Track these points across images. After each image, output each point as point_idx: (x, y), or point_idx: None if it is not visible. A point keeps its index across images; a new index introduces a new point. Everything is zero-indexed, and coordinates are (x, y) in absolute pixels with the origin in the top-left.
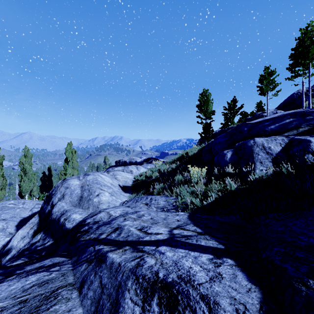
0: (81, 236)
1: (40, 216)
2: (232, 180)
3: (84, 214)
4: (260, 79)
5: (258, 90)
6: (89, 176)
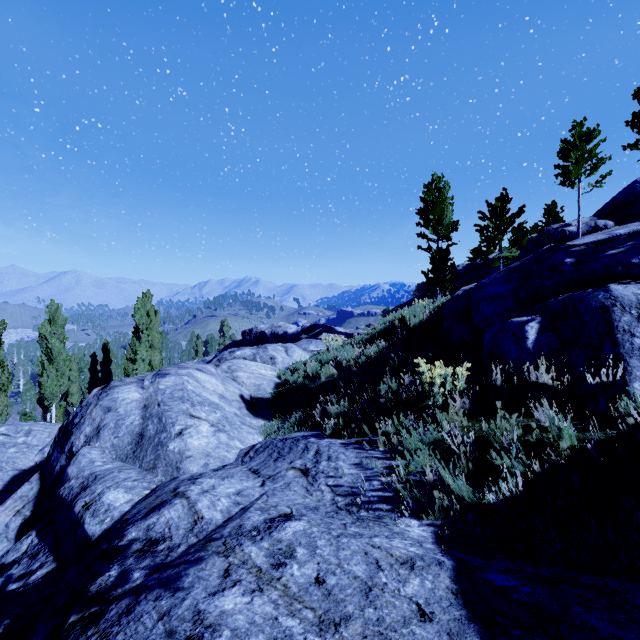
0: (71, 636)
1: (43, 479)
2: (551, 408)
3: (138, 490)
4: (562, 149)
5: (557, 175)
6: (165, 378)
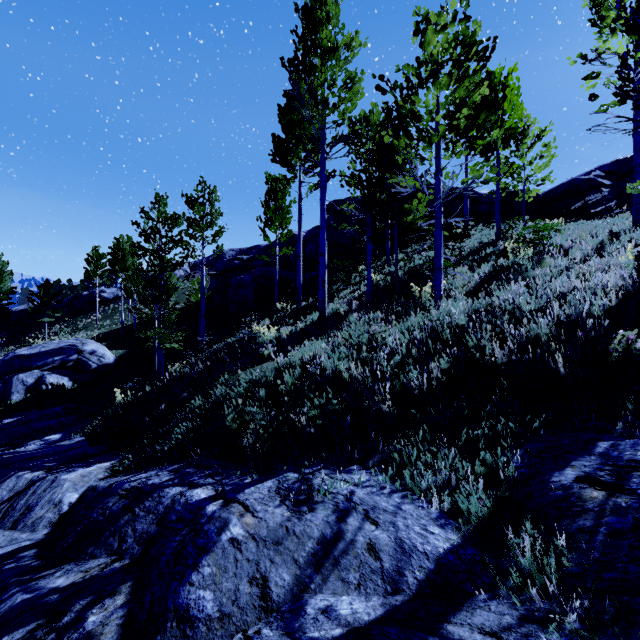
0: None
1: None
2: None
3: None
4: (87, 261)
5: (86, 271)
6: None
